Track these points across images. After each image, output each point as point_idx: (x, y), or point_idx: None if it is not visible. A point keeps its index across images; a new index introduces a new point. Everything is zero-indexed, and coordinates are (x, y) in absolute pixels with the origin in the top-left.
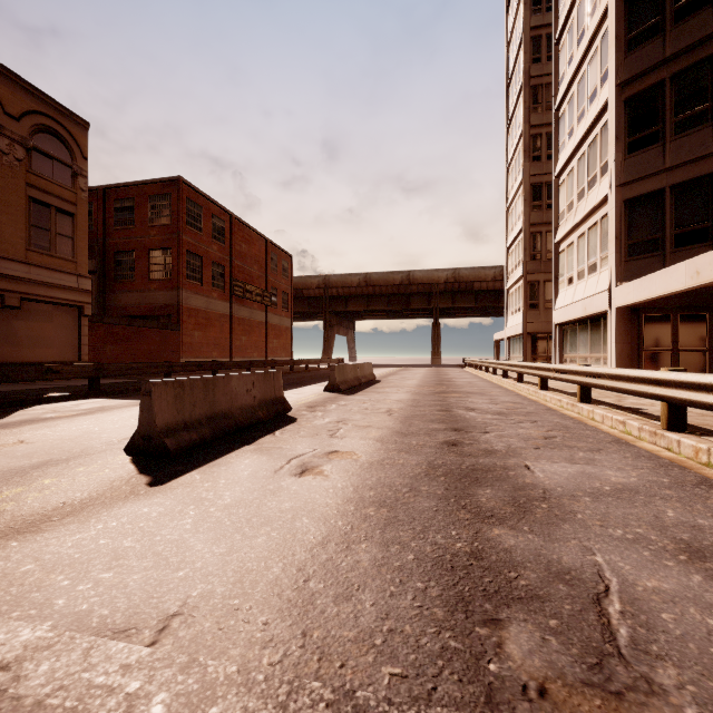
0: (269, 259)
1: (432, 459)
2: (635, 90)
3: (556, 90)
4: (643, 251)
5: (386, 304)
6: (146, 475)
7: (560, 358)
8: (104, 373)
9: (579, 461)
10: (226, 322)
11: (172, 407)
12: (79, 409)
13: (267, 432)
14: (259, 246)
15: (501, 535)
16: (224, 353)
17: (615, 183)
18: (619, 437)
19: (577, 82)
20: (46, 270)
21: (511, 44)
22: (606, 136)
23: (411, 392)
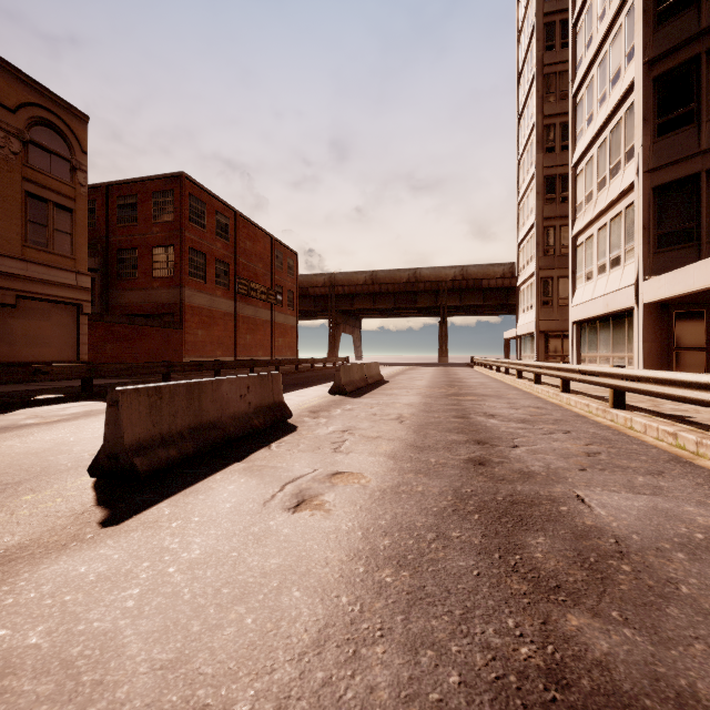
0: (274, 256)
1: (458, 485)
2: (666, 67)
3: (573, 76)
4: (675, 241)
5: (392, 302)
6: (103, 507)
7: (578, 357)
8: (97, 374)
9: (643, 490)
10: (230, 320)
11: (145, 418)
12: (64, 414)
13: (262, 445)
14: (263, 244)
15: (583, 629)
16: (228, 352)
17: (643, 168)
18: (673, 452)
19: (597, 65)
20: (43, 267)
21: (523, 32)
22: (632, 119)
23: (422, 394)
